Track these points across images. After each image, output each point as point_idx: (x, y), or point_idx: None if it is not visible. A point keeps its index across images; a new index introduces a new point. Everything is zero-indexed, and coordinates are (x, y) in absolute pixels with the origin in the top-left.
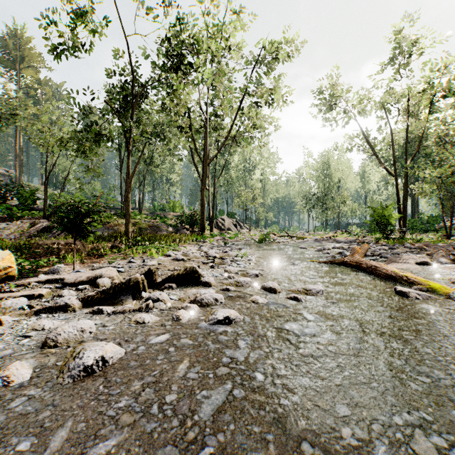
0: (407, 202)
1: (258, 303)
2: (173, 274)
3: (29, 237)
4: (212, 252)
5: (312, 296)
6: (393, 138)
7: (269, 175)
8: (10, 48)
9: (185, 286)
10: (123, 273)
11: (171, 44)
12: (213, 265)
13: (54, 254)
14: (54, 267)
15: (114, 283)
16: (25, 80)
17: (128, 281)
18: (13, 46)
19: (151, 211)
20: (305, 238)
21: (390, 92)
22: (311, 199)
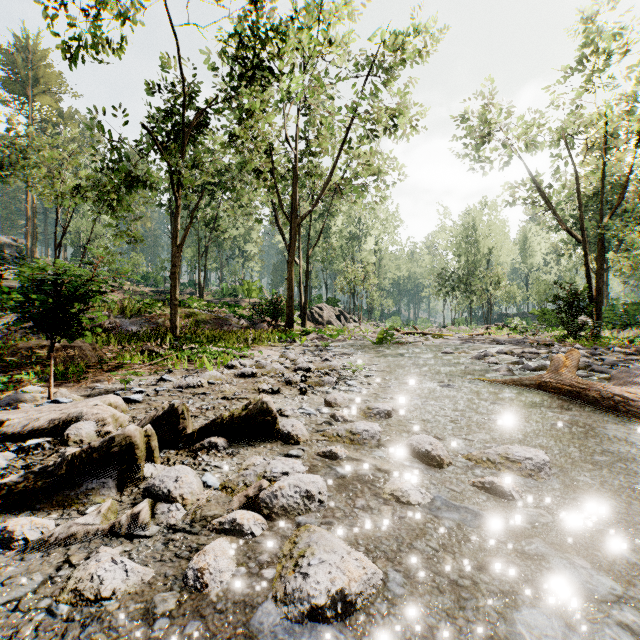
0: (602, 281)
1: (410, 506)
2: (221, 417)
3: (26, 335)
4: (303, 360)
5: (527, 477)
6: (579, 185)
7: (387, 245)
8: (18, 66)
9: (245, 440)
10: (138, 404)
11: (242, 40)
12: (304, 388)
13: (39, 365)
14: (19, 392)
15: (105, 432)
16: (39, 111)
17: (106, 445)
18: (22, 63)
19: (217, 297)
20: (444, 336)
21: (577, 112)
22: (448, 279)
